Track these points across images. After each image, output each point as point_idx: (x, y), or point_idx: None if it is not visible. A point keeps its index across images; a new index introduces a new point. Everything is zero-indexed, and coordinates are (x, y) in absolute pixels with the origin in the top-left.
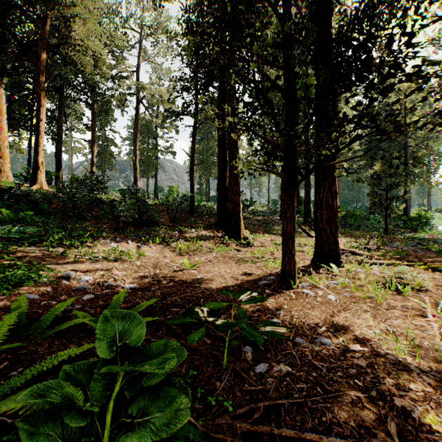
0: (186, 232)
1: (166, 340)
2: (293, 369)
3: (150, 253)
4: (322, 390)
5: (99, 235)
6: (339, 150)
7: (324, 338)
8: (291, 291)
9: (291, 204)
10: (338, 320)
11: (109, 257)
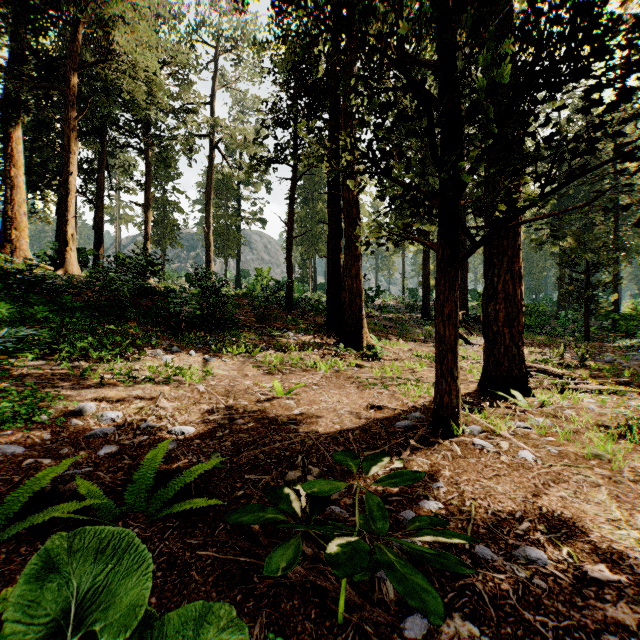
0: (280, 337)
1: (205, 605)
2: (482, 631)
3: (222, 370)
4: None
5: (146, 342)
6: (546, 193)
7: (533, 549)
8: (452, 440)
9: (452, 292)
10: (550, 506)
11: (157, 378)
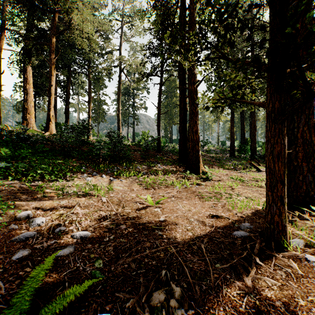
0: (153, 167)
1: None
2: None
3: (119, 186)
4: None
5: (79, 169)
6: None
7: None
8: (285, 254)
9: (281, 136)
10: None
11: (80, 192)
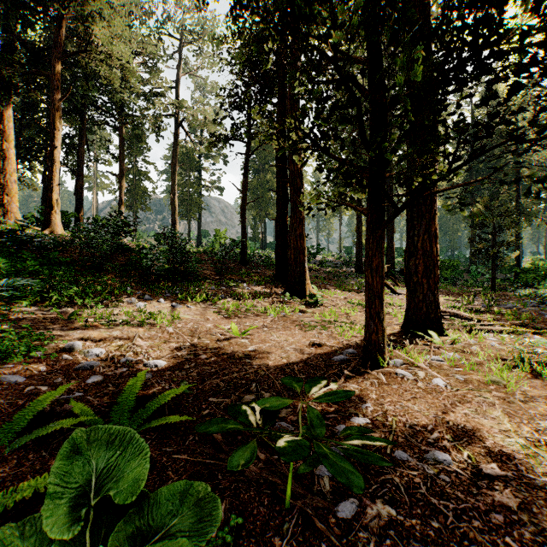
0: (236, 287)
1: (185, 483)
2: (398, 513)
3: (187, 315)
4: None
5: (122, 291)
6: (453, 169)
7: (440, 452)
8: (378, 371)
9: (379, 249)
10: (456, 420)
11: (133, 321)
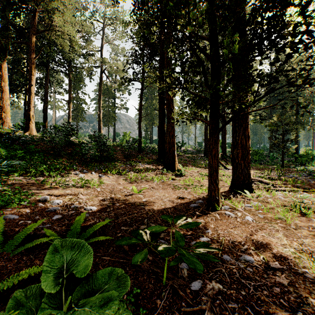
0: (135, 165)
1: (110, 269)
2: (223, 287)
3: (108, 181)
4: (252, 310)
5: (71, 167)
6: (256, 100)
7: (248, 256)
8: (215, 212)
9: (216, 144)
10: (257, 239)
11: (77, 185)
